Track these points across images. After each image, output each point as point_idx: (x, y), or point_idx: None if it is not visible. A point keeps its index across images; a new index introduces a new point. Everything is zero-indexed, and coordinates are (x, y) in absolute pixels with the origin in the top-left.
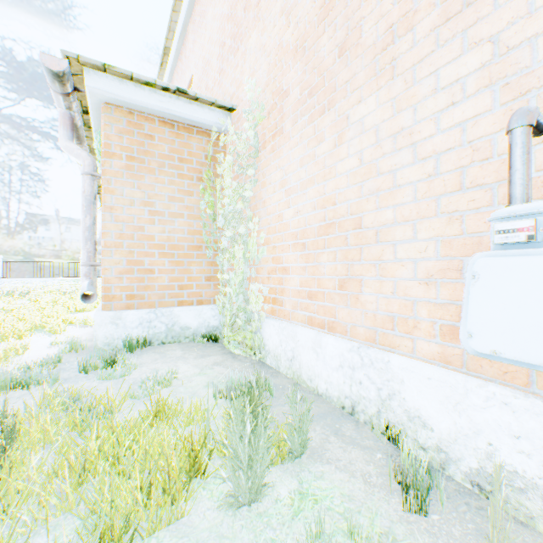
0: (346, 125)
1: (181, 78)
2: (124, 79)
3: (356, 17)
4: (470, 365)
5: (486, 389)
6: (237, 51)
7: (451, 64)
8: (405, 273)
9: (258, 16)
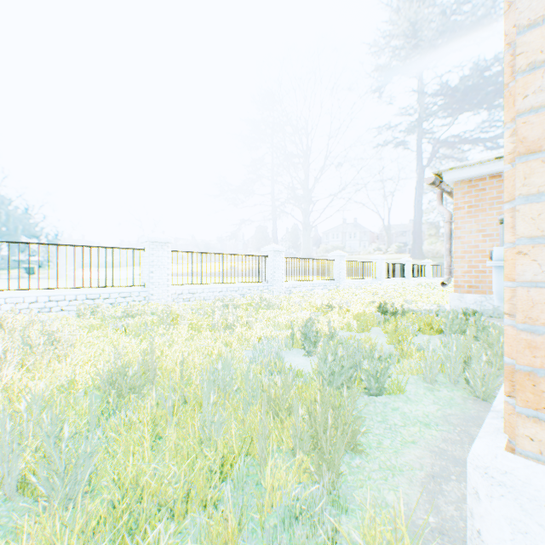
0: None
1: None
2: (462, 167)
3: None
4: None
5: None
6: None
7: None
8: None
9: None
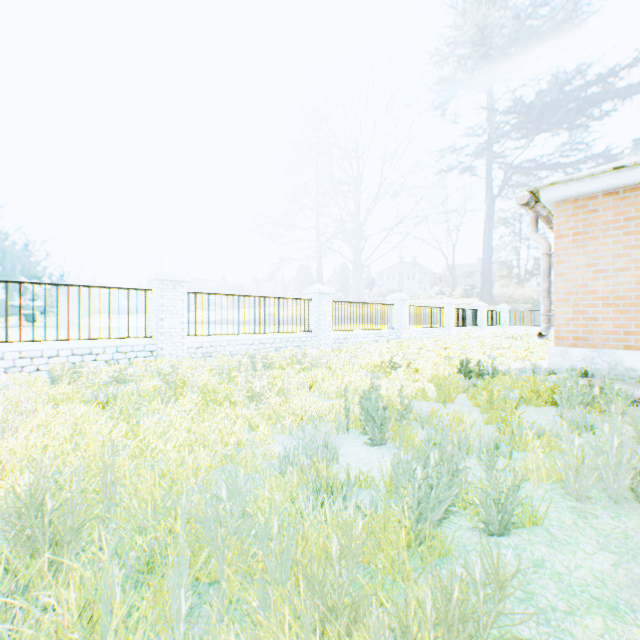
0: None
1: None
2: (566, 182)
3: None
4: None
5: None
6: None
7: None
8: None
9: None
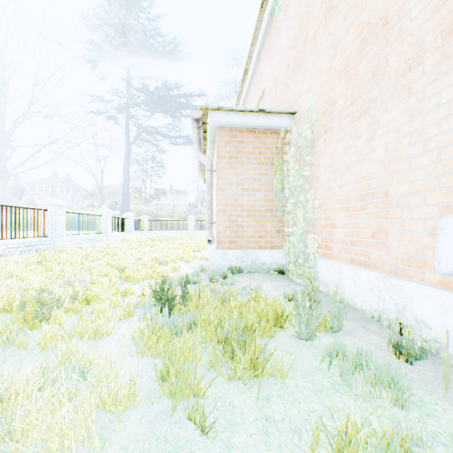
0: (376, 126)
1: (255, 88)
2: (228, 111)
3: (383, 53)
4: None
5: None
6: (298, 71)
7: (448, 89)
8: (417, 228)
9: (313, 48)
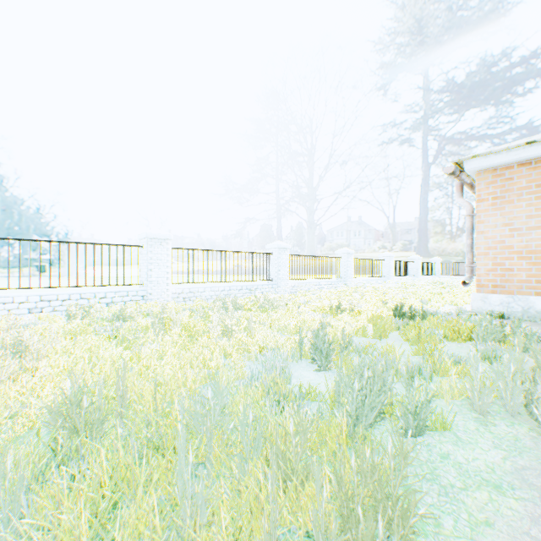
0: None
1: None
2: (486, 155)
3: None
4: None
5: None
6: None
7: None
8: None
9: None
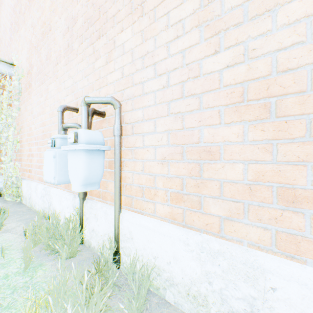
0: (48, 92)
1: None
2: None
3: (50, 47)
4: (69, 188)
5: (65, 194)
6: (17, 32)
7: (67, 81)
8: None
9: (24, 20)
